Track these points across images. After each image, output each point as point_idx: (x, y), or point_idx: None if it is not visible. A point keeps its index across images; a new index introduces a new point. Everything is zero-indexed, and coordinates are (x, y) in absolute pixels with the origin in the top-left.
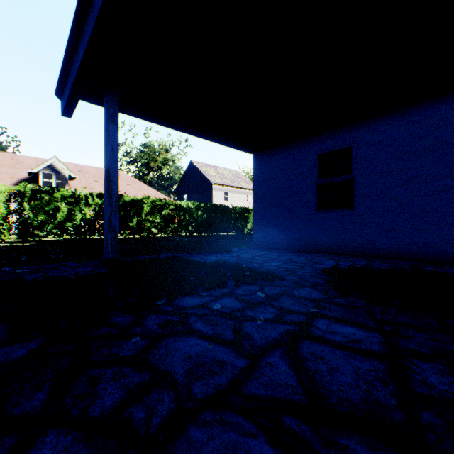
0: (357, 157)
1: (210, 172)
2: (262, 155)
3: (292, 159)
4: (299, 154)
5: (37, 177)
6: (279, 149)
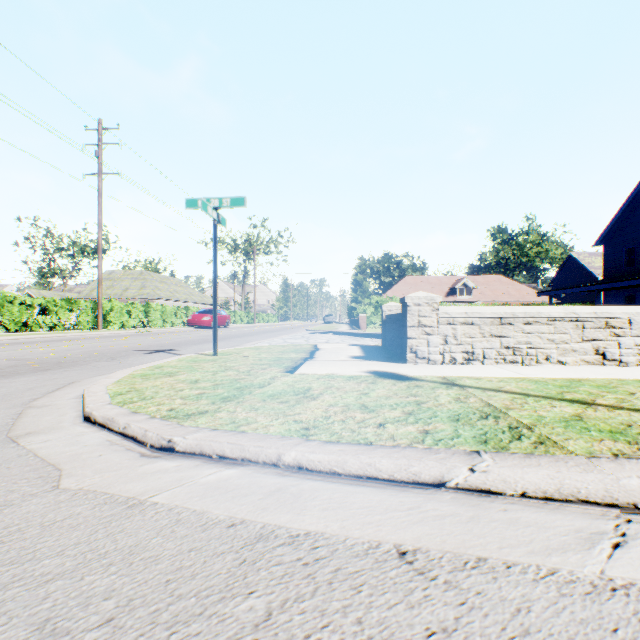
0: (635, 299)
1: (594, 262)
2: (605, 293)
3: (616, 296)
4: (618, 295)
5: (452, 290)
6: (612, 292)
